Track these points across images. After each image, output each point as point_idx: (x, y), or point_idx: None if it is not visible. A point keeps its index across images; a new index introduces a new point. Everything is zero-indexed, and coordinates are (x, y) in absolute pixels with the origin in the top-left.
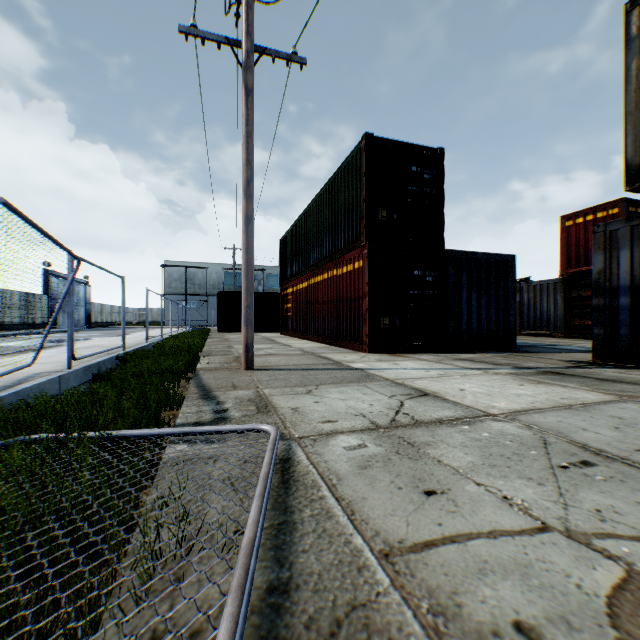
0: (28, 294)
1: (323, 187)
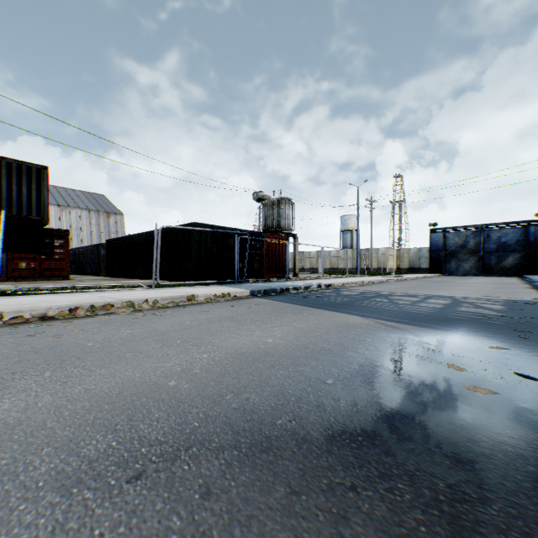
0: None
1: None
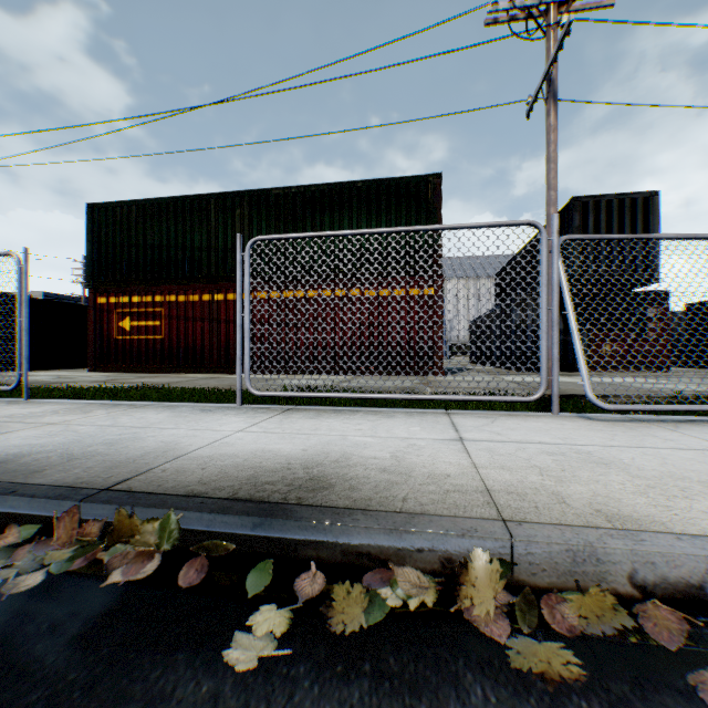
0: None
1: (323, 185)
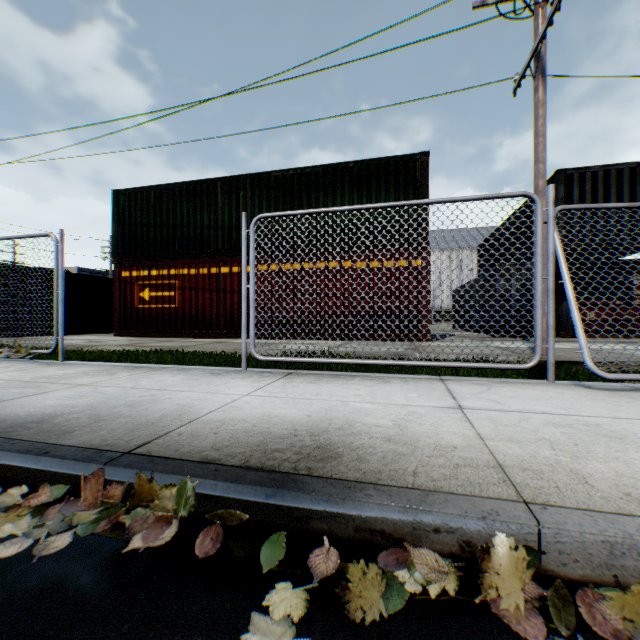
0: None
1: (317, 166)
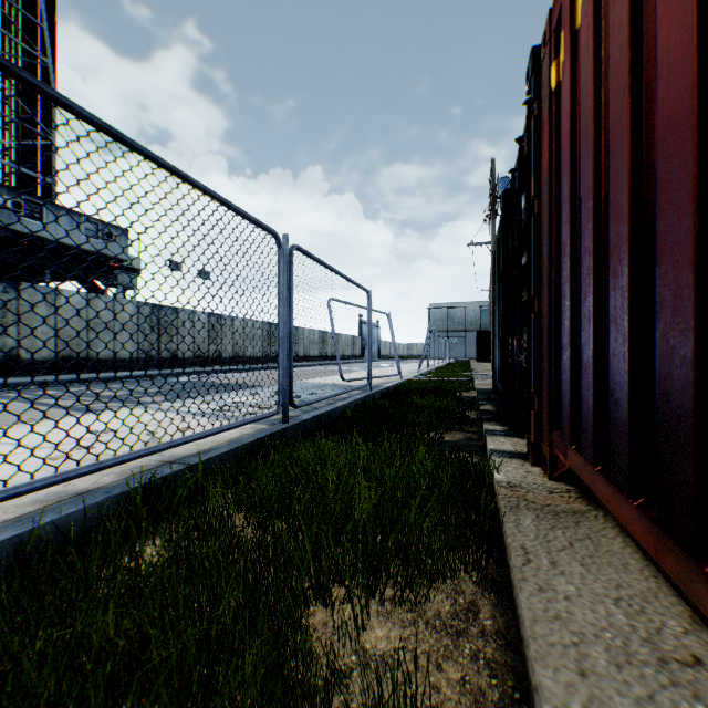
0: (353, 337)
1: None
